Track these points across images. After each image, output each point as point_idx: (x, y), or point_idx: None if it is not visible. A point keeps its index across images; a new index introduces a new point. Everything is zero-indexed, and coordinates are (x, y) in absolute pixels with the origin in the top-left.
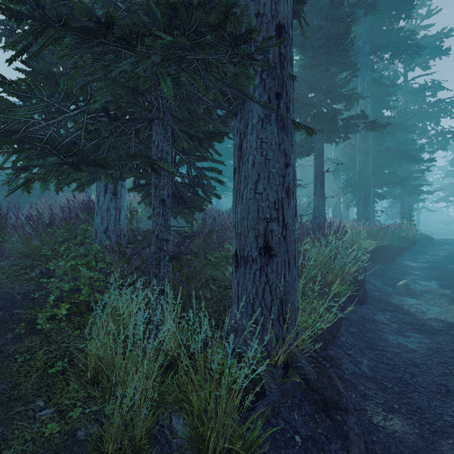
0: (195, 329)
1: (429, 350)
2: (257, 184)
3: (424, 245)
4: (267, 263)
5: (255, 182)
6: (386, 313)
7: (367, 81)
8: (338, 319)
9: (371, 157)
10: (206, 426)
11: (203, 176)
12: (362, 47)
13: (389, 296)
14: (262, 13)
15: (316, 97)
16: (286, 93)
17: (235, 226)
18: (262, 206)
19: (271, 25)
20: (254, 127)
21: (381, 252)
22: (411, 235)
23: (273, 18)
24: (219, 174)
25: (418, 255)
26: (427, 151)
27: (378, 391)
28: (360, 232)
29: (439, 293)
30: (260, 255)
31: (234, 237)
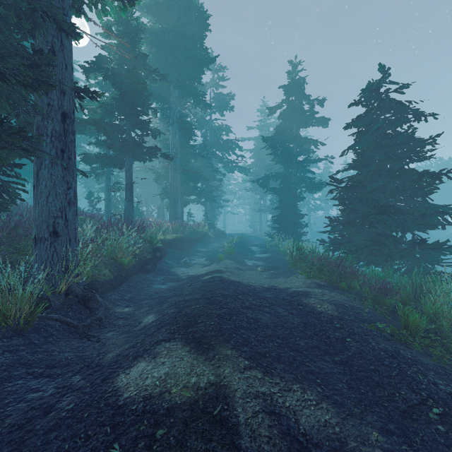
0: (0, 289)
1: (170, 287)
2: (48, 197)
3: (218, 237)
4: (55, 240)
5: (47, 196)
6: (163, 276)
7: (176, 116)
8: (121, 278)
9: (179, 173)
10: (10, 311)
11: (8, 186)
12: (173, 90)
13: (172, 268)
14: (52, 104)
15: (126, 125)
16: (68, 150)
17: (34, 221)
18: (52, 209)
19: (58, 112)
20: (46, 166)
21: (180, 242)
22: (205, 231)
23: (60, 109)
24: (23, 186)
25: (211, 244)
26: (222, 173)
27: (127, 303)
28: (168, 228)
29: (202, 263)
30: (51, 236)
31: (34, 227)
